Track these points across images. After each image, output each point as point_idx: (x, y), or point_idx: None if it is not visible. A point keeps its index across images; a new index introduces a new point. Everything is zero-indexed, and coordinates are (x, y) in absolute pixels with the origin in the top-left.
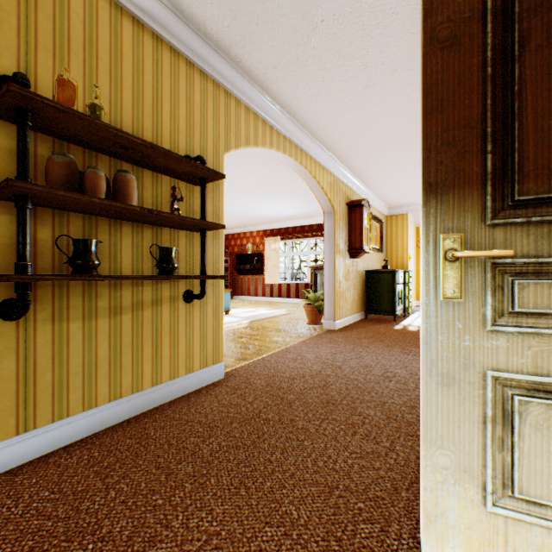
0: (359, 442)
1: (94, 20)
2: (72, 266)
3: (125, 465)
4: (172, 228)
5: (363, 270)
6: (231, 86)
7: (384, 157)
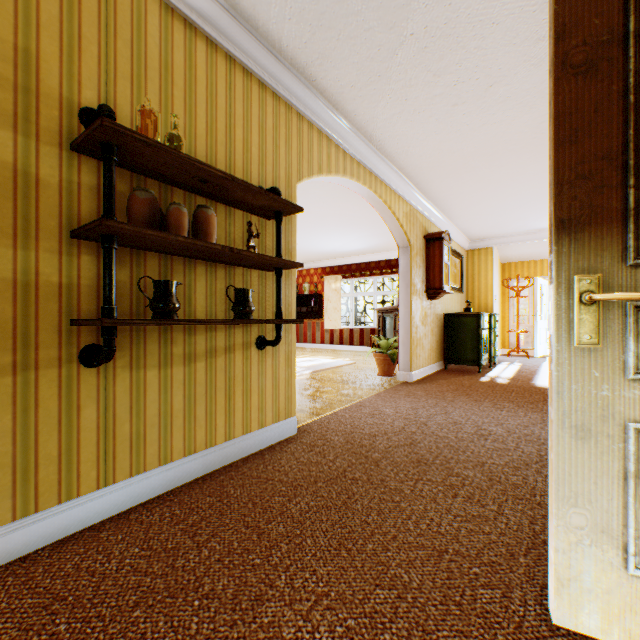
0: (462, 505)
1: (169, 43)
2: (154, 309)
3: (211, 523)
4: (244, 268)
5: (441, 313)
6: (304, 108)
7: (469, 183)
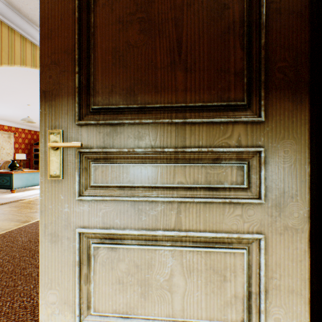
0: None
1: None
2: None
3: None
4: None
5: None
6: (1, 16)
7: None
